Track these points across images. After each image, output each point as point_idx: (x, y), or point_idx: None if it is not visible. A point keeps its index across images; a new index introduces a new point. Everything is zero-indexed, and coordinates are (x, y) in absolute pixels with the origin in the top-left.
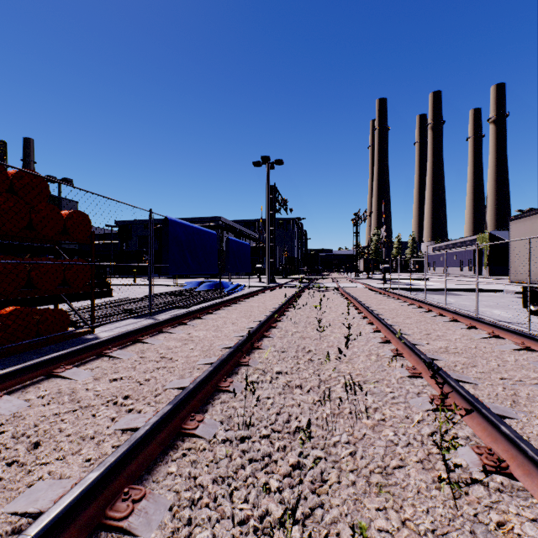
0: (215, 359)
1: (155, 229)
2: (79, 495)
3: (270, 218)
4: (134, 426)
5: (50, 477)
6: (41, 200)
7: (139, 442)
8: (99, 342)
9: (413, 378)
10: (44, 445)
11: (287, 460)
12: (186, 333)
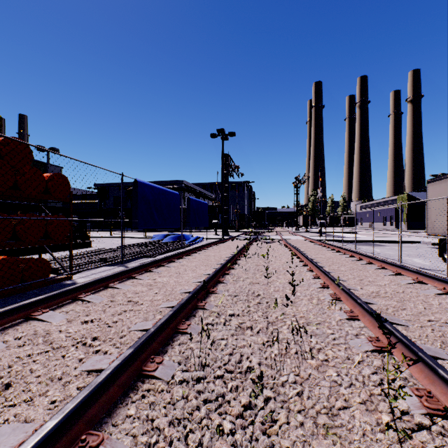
0: (176, 303)
1: (129, 190)
2: (34, 446)
3: (224, 181)
4: (99, 368)
5: (15, 419)
6: (25, 164)
7: (100, 387)
8: (74, 288)
9: (350, 320)
10: (14, 386)
11: (239, 400)
12: (151, 279)
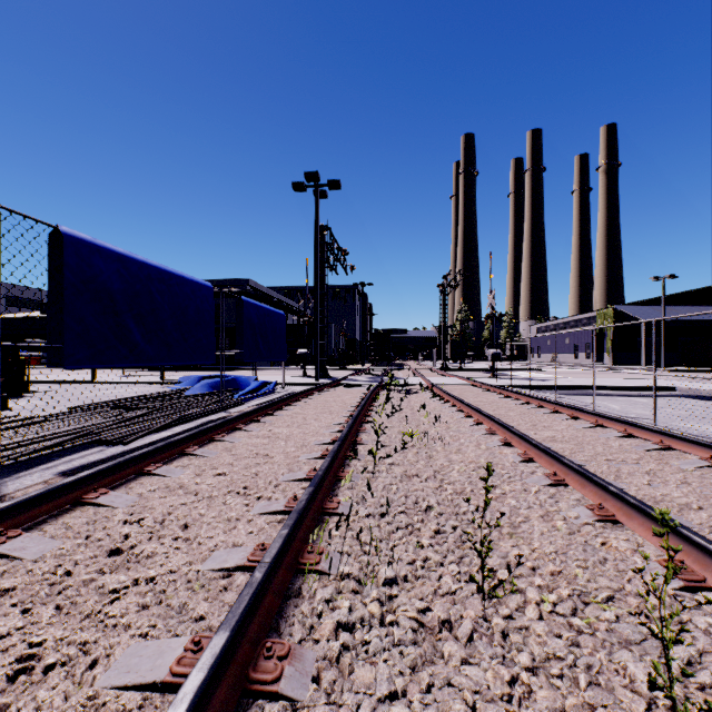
0: None
1: None
2: None
3: (320, 277)
4: None
5: None
6: None
7: None
8: None
9: None
10: None
11: None
12: None
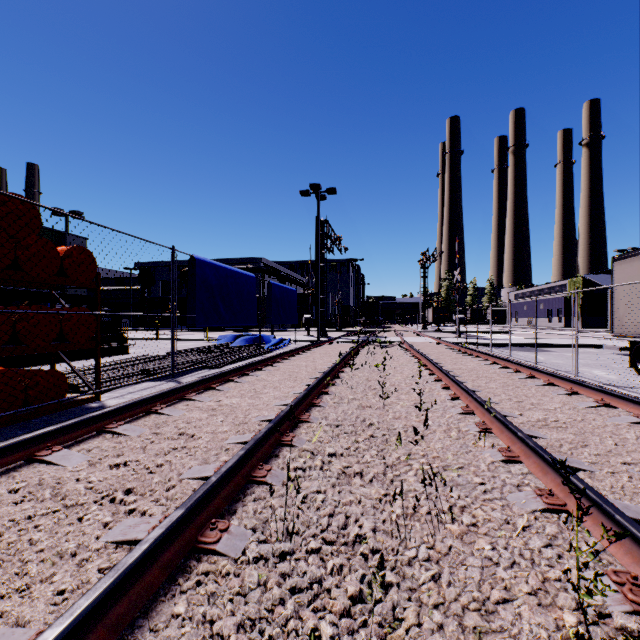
0: (250, 436)
1: (183, 272)
2: None
3: (320, 259)
4: (133, 538)
5: (1, 621)
6: (30, 232)
7: (131, 571)
8: (100, 414)
9: (508, 463)
10: (4, 567)
11: (344, 589)
12: (214, 400)
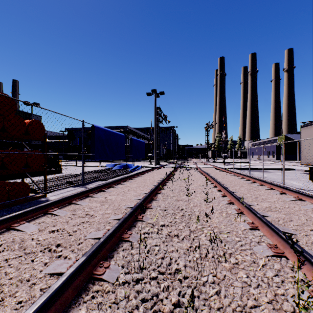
0: (121, 216)
1: (89, 133)
2: None
3: (156, 126)
4: (59, 271)
5: None
6: (11, 113)
7: (56, 292)
8: (45, 204)
9: (252, 230)
10: None
11: (170, 299)
12: (103, 197)
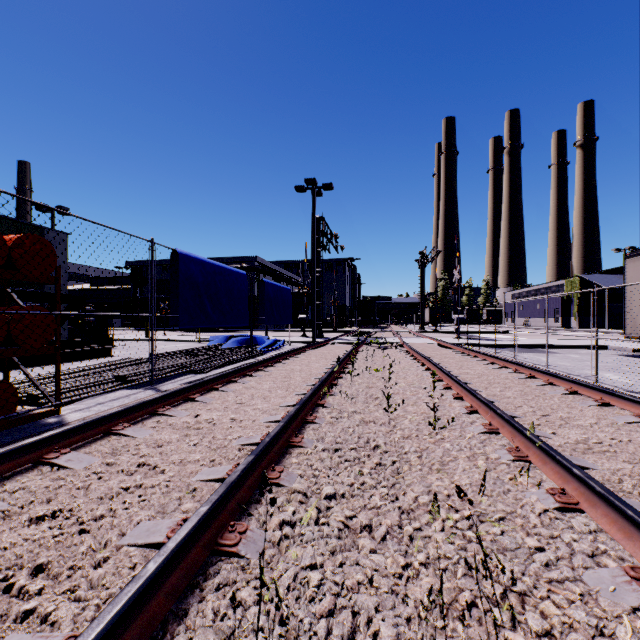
0: (225, 471)
1: None
2: None
3: (316, 257)
4: None
5: None
6: None
7: None
8: (37, 441)
9: (565, 513)
10: None
11: None
12: (191, 415)
